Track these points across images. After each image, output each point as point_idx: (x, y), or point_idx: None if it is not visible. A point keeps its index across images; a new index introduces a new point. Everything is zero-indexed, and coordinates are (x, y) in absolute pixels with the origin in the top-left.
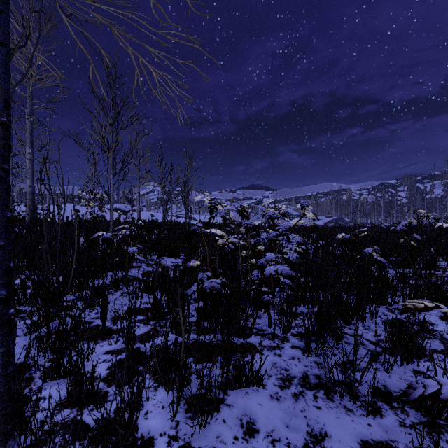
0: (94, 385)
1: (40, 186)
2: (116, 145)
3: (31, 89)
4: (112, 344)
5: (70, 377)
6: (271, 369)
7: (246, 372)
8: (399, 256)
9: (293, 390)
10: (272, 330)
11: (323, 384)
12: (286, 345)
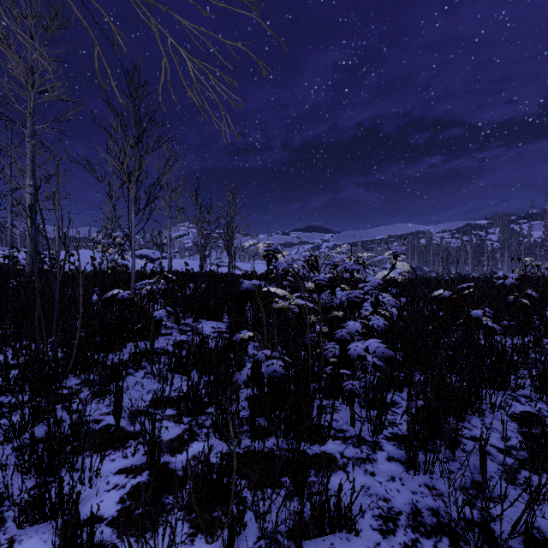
0: (93, 542)
1: (30, 227)
2: (139, 174)
3: (33, 105)
4: (128, 457)
5: (57, 527)
6: (368, 506)
7: (329, 511)
8: (512, 320)
9: (402, 537)
10: (356, 430)
11: (444, 526)
12: (379, 456)
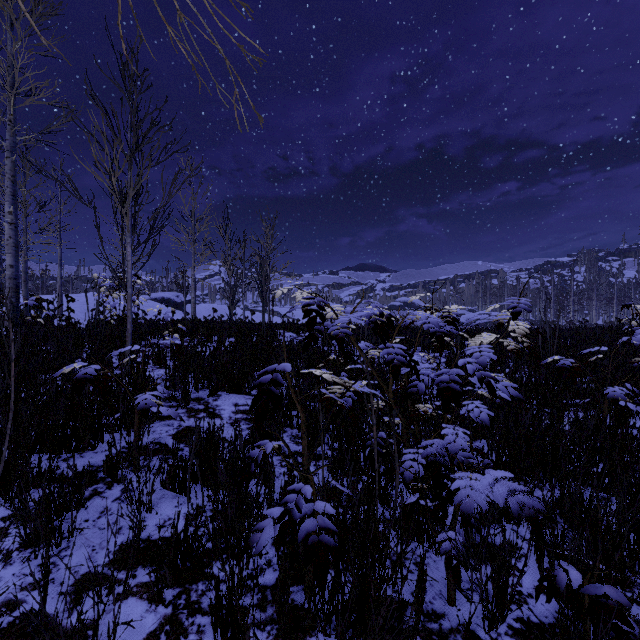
0: None
1: None
2: (138, 195)
3: (14, 110)
4: None
5: None
6: None
7: None
8: None
9: None
10: (459, 613)
11: None
12: None
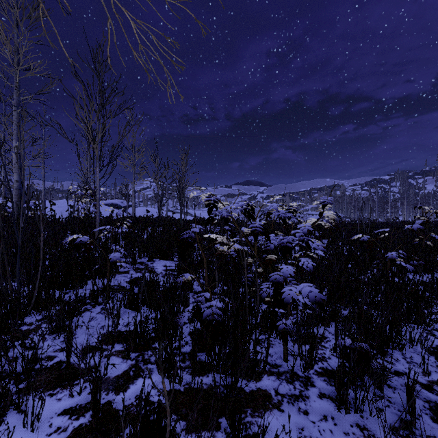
0: None
1: None
2: (103, 136)
3: (18, 80)
4: (74, 396)
5: None
6: None
7: None
8: (420, 259)
9: None
10: (289, 365)
11: None
12: (311, 392)
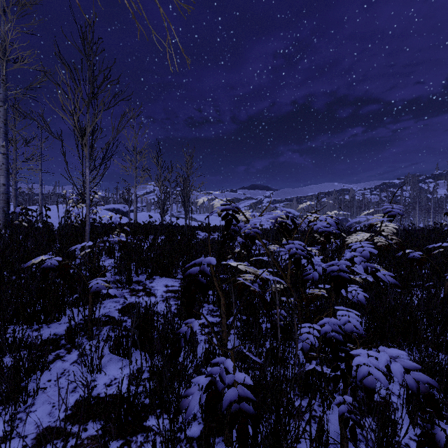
0: None
1: None
2: (94, 131)
3: (6, 72)
4: None
5: None
6: None
7: None
8: None
9: None
10: None
11: None
12: None
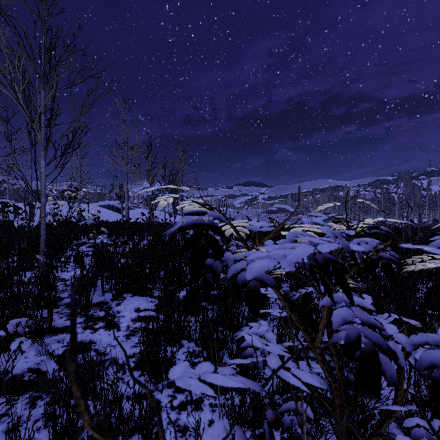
0: None
1: None
2: (51, 112)
3: None
4: None
5: None
6: None
7: None
8: None
9: None
10: None
11: None
12: None
